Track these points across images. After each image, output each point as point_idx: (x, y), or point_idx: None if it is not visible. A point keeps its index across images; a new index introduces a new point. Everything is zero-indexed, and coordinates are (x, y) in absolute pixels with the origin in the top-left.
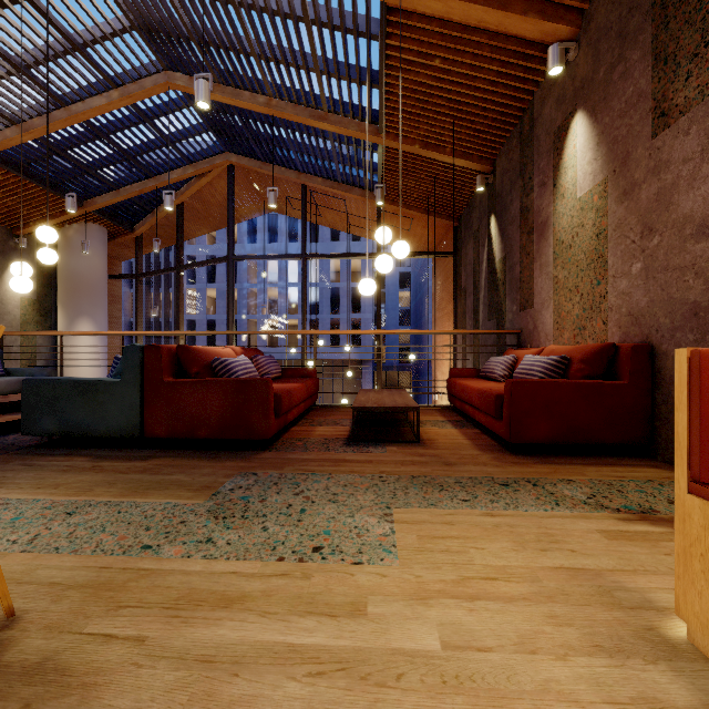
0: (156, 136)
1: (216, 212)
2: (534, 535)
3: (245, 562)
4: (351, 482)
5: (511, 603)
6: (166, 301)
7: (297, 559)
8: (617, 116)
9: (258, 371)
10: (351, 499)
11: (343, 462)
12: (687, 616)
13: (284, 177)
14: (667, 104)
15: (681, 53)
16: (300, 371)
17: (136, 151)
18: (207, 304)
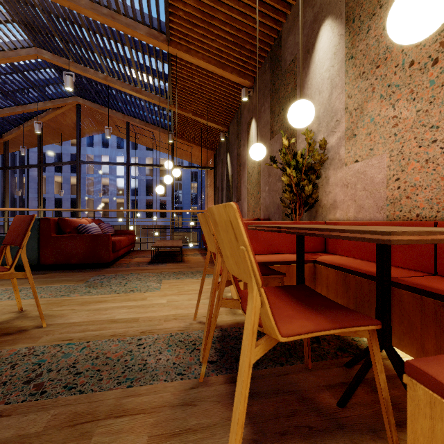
0: (25, 82)
1: (66, 129)
2: (208, 282)
3: (105, 295)
4: (148, 275)
5: (191, 294)
6: (20, 183)
7: (124, 293)
8: (263, 127)
9: (101, 231)
10: (147, 279)
11: (146, 269)
12: (231, 289)
13: (114, 116)
14: (273, 129)
15: (276, 112)
16: (125, 231)
17: (9, 88)
18: (55, 186)
